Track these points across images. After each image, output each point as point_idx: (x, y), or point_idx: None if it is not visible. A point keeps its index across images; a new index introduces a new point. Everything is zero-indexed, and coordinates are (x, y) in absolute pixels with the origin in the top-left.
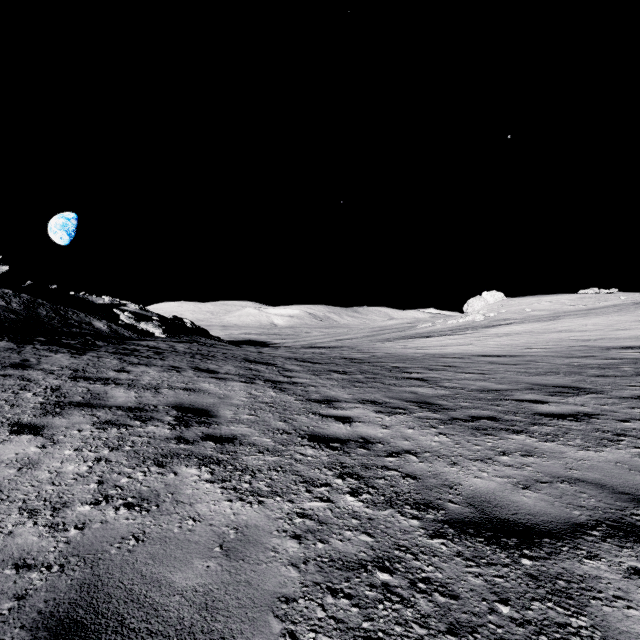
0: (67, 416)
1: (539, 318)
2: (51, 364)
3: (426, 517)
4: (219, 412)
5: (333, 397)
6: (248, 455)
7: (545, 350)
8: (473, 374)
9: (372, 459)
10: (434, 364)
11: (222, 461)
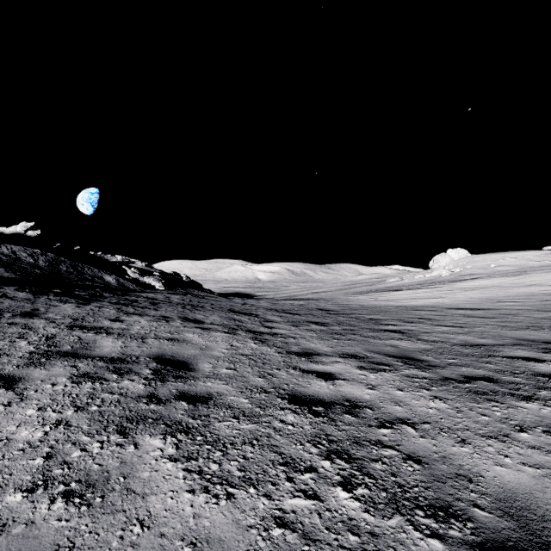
0: (48, 367)
1: (505, 273)
2: (56, 313)
3: (450, 535)
4: (198, 365)
5: (313, 350)
6: (221, 421)
7: (518, 304)
8: (451, 327)
9: (362, 430)
10: (408, 316)
11: (191, 429)
